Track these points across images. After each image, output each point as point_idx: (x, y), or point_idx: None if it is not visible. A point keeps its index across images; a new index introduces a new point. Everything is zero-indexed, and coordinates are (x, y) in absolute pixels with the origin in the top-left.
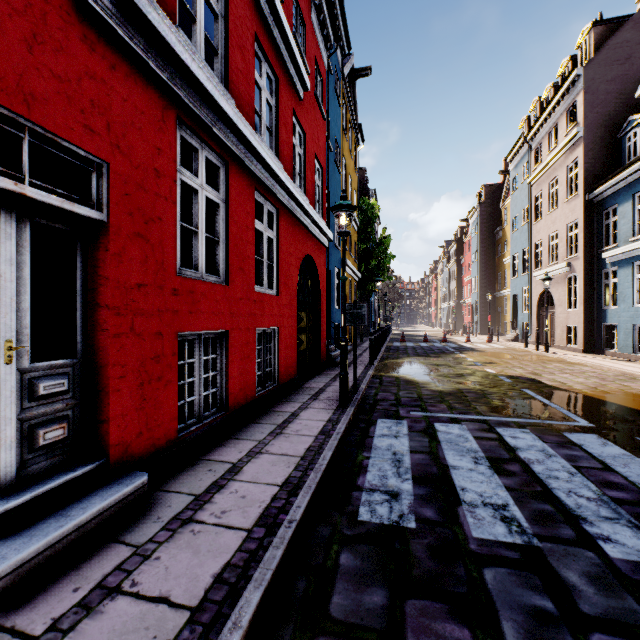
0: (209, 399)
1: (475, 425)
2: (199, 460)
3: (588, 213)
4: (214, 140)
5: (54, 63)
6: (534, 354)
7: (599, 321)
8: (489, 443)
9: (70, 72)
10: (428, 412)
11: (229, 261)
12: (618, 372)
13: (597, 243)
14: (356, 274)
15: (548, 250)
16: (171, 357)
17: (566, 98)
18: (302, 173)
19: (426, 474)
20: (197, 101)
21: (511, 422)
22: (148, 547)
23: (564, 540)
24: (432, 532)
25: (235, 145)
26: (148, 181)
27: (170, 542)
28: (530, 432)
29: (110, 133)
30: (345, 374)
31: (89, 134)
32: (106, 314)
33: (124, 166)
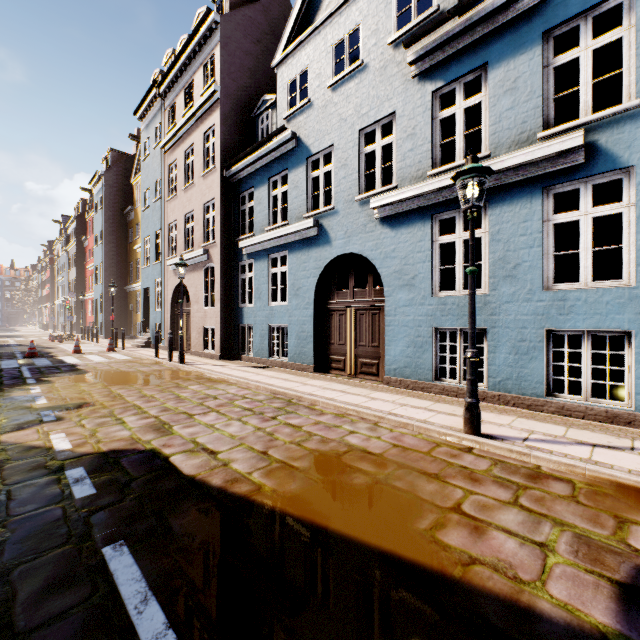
0: None
1: None
2: None
3: (226, 193)
4: None
5: None
6: (167, 368)
7: (236, 321)
8: None
9: None
10: None
11: None
12: (269, 391)
13: (234, 231)
14: None
15: (184, 234)
16: None
17: (204, 49)
18: None
19: None
20: None
21: None
22: None
23: None
24: None
25: None
26: None
27: None
28: None
29: None
30: None
31: None
32: None
33: None
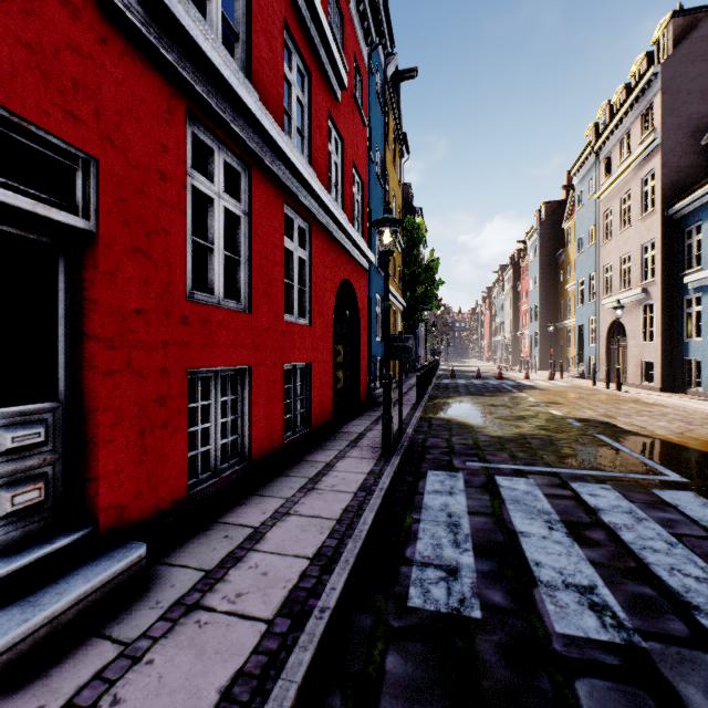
0: (228, 448)
1: (544, 479)
2: (214, 523)
3: (667, 231)
4: (234, 140)
5: (22, 28)
6: (604, 393)
7: (680, 355)
8: (564, 502)
9: (45, 41)
10: (487, 462)
11: (252, 284)
12: (705, 414)
13: (677, 266)
14: (400, 302)
15: (619, 274)
16: (179, 399)
17: (641, 100)
18: (339, 185)
19: (490, 543)
20: (212, 91)
21: (587, 475)
22: (140, 645)
23: (675, 638)
24: (503, 625)
25: (259, 147)
26: (150, 184)
27: (168, 638)
28: (612, 488)
29: (99, 122)
30: (389, 417)
31: (71, 121)
32: (95, 347)
33: (118, 164)
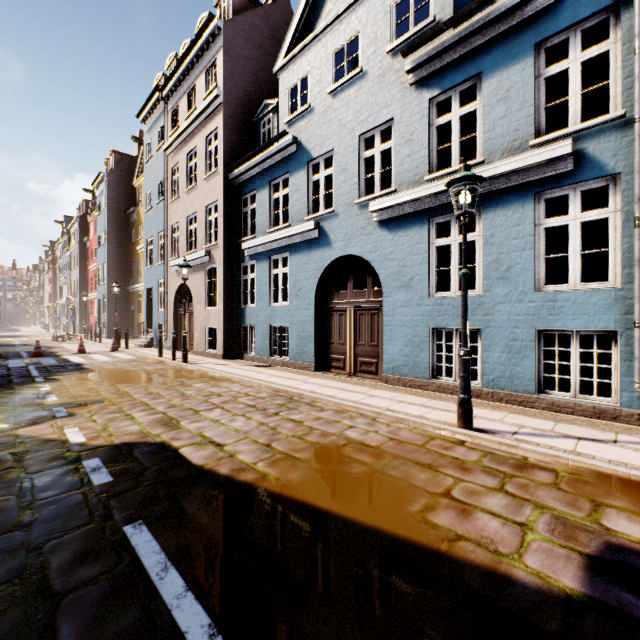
0: None
1: None
2: None
3: (228, 196)
4: None
5: None
6: (171, 367)
7: (239, 321)
8: None
9: None
10: None
11: None
12: (271, 389)
13: (237, 232)
14: None
15: (187, 235)
16: None
17: (206, 54)
18: None
19: None
20: None
21: None
22: None
23: None
24: None
25: None
26: None
27: None
28: None
29: None
30: None
31: None
32: None
33: None
